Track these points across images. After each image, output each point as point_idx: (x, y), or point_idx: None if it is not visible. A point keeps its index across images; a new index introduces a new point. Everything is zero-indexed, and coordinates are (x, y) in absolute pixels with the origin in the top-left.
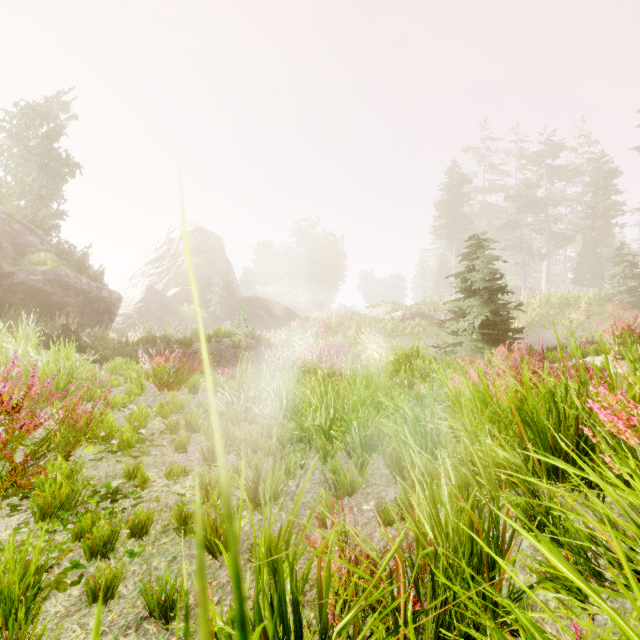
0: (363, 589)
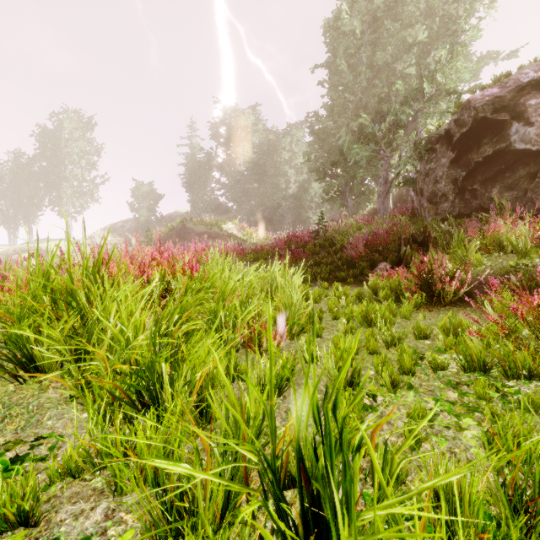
0: (265, 348)
